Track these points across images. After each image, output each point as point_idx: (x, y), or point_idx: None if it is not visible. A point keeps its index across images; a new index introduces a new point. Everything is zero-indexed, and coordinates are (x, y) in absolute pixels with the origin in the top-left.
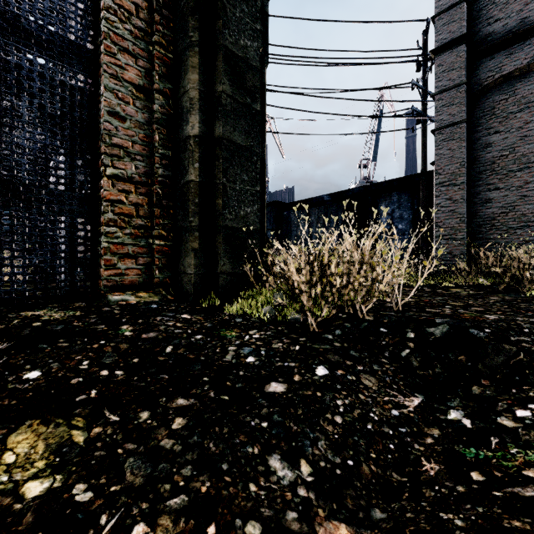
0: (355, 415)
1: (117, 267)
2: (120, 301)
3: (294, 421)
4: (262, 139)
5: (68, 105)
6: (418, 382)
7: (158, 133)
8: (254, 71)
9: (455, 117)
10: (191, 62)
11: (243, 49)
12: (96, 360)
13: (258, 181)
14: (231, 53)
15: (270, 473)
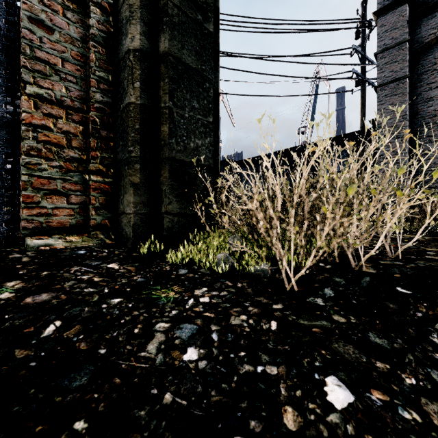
0: None
1: (41, 205)
2: (42, 246)
3: None
4: (215, 68)
5: None
6: None
7: (94, 51)
8: None
9: (397, 73)
10: None
11: None
12: None
13: (210, 111)
14: None
15: None
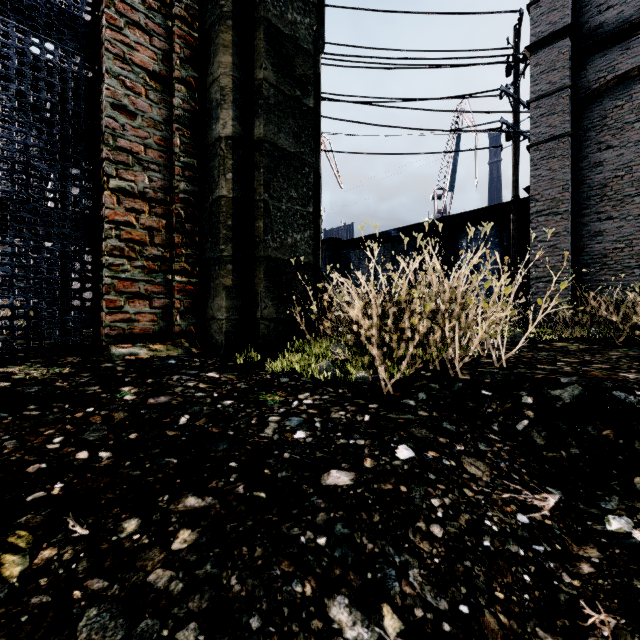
0: (461, 522)
1: (124, 310)
2: (127, 355)
3: (369, 535)
4: (316, 147)
5: (58, 94)
6: (548, 469)
7: (179, 135)
8: (306, 55)
9: (556, 129)
10: (222, 39)
11: (291, 26)
12: (74, 435)
13: (310, 200)
14: (275, 30)
15: (332, 634)
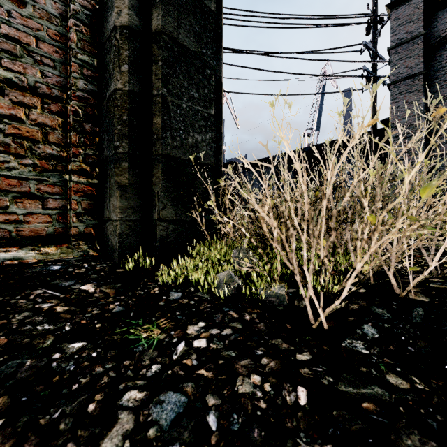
0: None
1: (9, 211)
2: (9, 260)
3: None
4: (217, 55)
5: None
6: None
7: (76, 30)
8: None
9: (412, 69)
10: None
11: None
12: None
13: (212, 102)
14: None
15: None
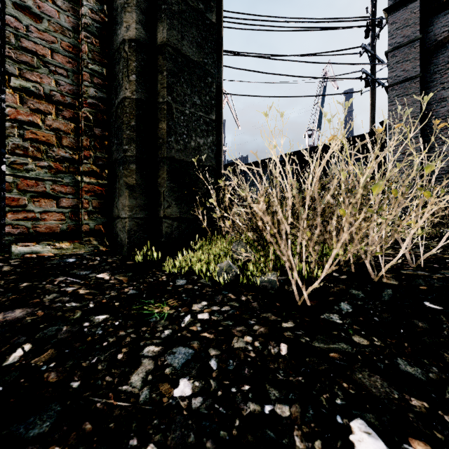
0: None
1: (28, 209)
2: (28, 253)
3: None
4: (218, 63)
5: None
6: None
7: (87, 42)
8: None
9: (409, 72)
10: None
11: None
12: None
13: (213, 108)
14: None
15: None
